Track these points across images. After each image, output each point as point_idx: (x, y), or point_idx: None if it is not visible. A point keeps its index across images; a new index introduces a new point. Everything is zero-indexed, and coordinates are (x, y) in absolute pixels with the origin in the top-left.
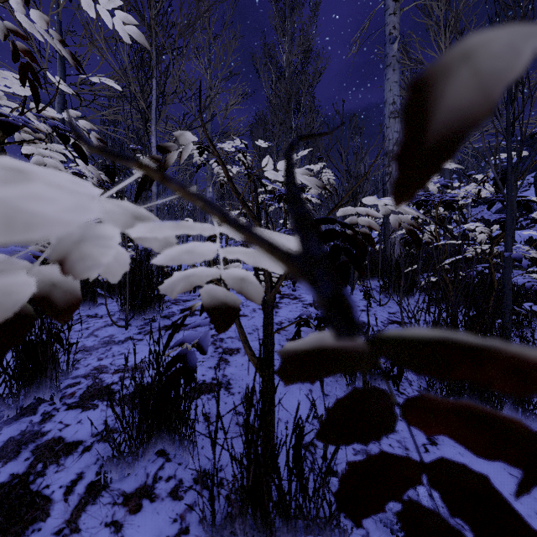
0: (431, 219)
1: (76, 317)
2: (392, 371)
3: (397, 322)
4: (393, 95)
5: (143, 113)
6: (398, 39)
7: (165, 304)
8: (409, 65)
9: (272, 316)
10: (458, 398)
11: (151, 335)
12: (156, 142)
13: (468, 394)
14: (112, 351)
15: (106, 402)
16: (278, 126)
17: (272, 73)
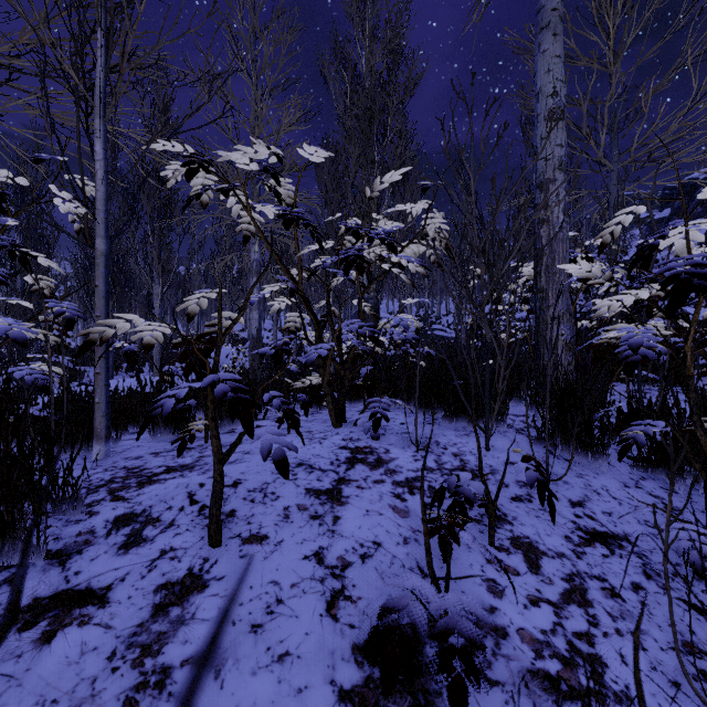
0: None
1: None
2: None
3: (599, 537)
4: (553, 79)
5: (75, 93)
6: None
7: (78, 509)
8: None
9: None
10: None
11: None
12: (104, 151)
13: None
14: None
15: None
16: (354, 157)
17: (346, 82)
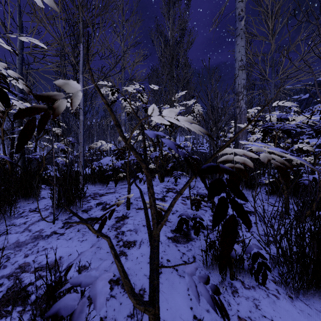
0: (320, 171)
1: (21, 211)
2: (253, 267)
3: (247, 212)
4: (241, 55)
5: (73, 66)
6: (244, 18)
7: (86, 200)
8: (248, 36)
9: (158, 250)
10: (307, 290)
11: (71, 229)
12: (83, 86)
13: (314, 286)
14: (38, 247)
15: (18, 307)
16: (165, 75)
17: (161, 42)
